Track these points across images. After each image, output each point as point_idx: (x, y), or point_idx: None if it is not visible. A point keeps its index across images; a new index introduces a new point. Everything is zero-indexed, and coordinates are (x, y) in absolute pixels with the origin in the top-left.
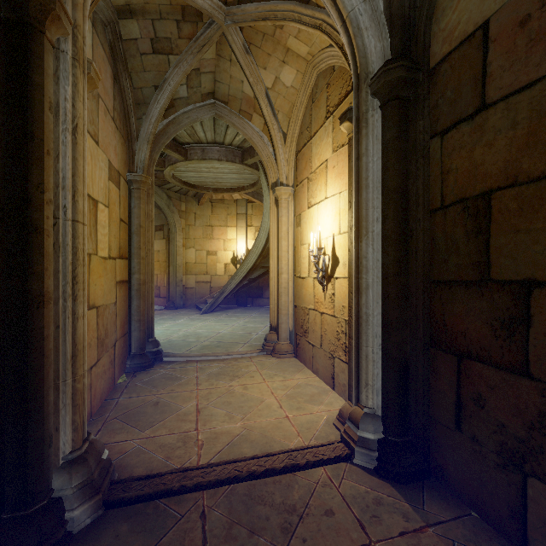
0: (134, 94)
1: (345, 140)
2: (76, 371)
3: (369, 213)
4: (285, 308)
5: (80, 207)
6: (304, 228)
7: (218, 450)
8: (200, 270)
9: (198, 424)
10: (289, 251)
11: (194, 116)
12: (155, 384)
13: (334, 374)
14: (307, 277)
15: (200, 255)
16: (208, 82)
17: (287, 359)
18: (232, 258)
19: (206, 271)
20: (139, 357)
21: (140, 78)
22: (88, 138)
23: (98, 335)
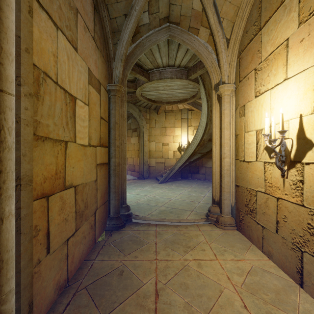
0: (111, 24)
1: None
2: None
3: None
4: (227, 187)
5: None
6: (249, 116)
7: None
8: (158, 155)
9: None
10: (231, 139)
11: (153, 39)
12: (123, 247)
13: (303, 271)
14: (254, 161)
15: (158, 146)
16: (164, 6)
17: (231, 231)
18: (178, 148)
19: (162, 156)
20: (115, 219)
21: (114, 9)
22: (63, 40)
23: (76, 209)
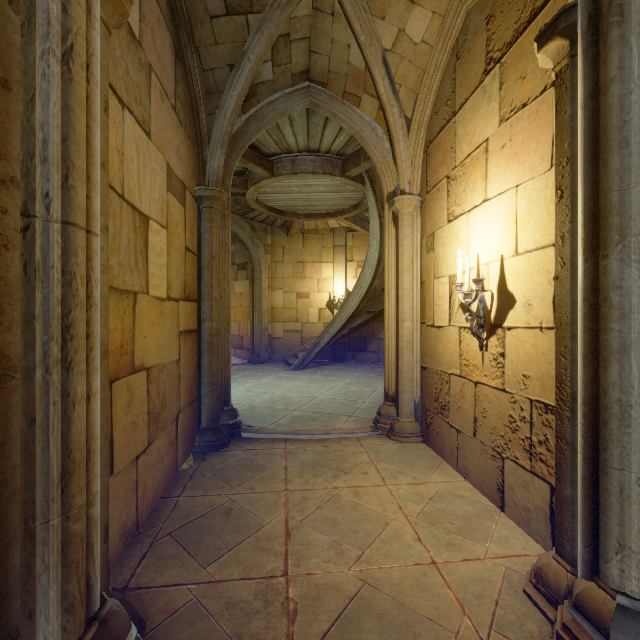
0: (204, 79)
1: (531, 94)
2: (70, 501)
3: (629, 197)
4: (408, 370)
5: (79, 199)
6: (440, 252)
7: (323, 629)
8: (290, 317)
9: (287, 561)
10: (414, 288)
11: (281, 107)
12: (229, 475)
13: (504, 486)
14: (446, 326)
15: (289, 298)
16: (301, 55)
17: (413, 445)
18: (328, 302)
19: (297, 318)
20: (211, 432)
21: (210, 54)
22: (132, 123)
23: (150, 408)
